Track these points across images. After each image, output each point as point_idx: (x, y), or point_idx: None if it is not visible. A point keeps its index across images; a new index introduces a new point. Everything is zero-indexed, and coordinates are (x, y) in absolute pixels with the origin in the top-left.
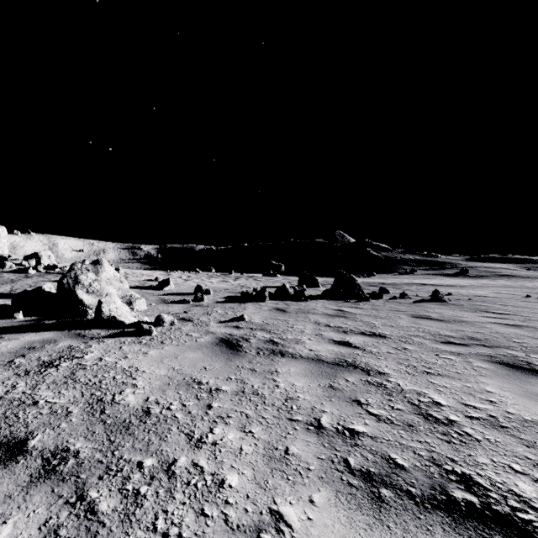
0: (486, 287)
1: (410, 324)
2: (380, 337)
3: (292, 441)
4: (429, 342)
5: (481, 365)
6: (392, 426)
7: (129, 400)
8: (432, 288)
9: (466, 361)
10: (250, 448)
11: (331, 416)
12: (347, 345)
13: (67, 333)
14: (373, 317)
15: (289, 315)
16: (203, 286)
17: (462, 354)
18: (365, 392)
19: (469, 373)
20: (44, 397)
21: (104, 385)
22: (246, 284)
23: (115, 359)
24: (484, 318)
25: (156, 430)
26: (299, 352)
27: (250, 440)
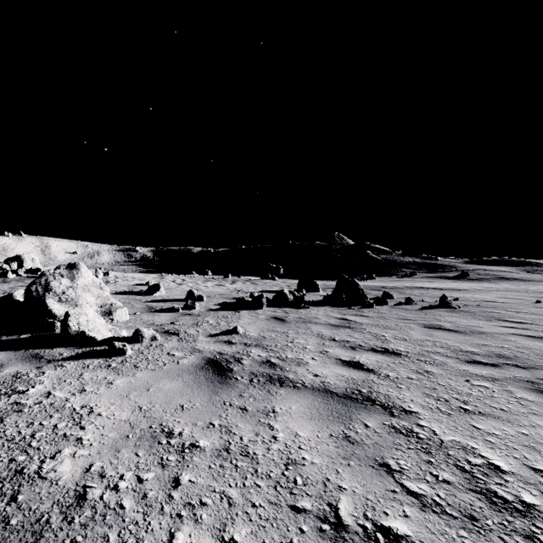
0: (491, 291)
1: (424, 336)
2: (394, 355)
3: None
4: (452, 362)
5: (526, 396)
6: (445, 520)
7: (62, 471)
8: (436, 292)
9: (505, 391)
10: None
11: (353, 499)
12: (358, 368)
13: (22, 353)
14: (382, 327)
15: (289, 326)
16: (195, 291)
17: (497, 379)
18: (393, 448)
19: (517, 410)
20: None
21: (36, 441)
22: (243, 288)
23: (68, 393)
24: (503, 328)
25: (83, 541)
26: (302, 379)
27: None
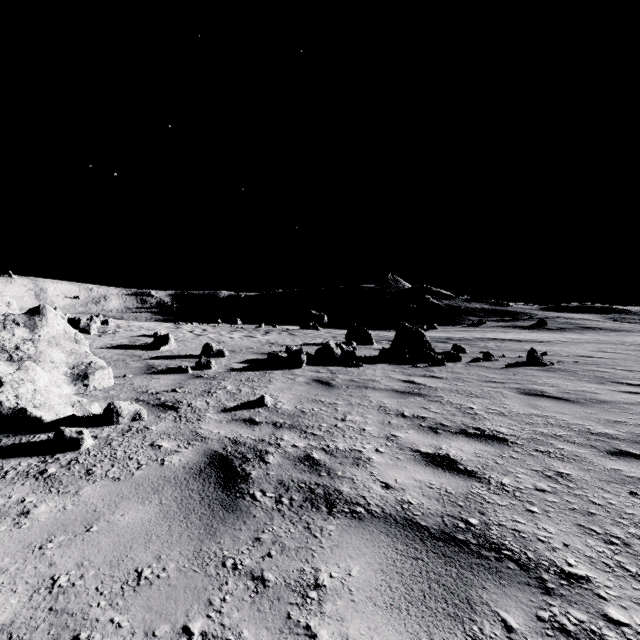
0: (581, 344)
1: (527, 408)
2: (498, 442)
3: None
4: (589, 453)
5: None
6: None
7: None
8: (515, 345)
9: None
10: None
11: None
12: (451, 468)
13: None
14: (464, 394)
15: (337, 393)
16: (213, 345)
17: None
18: None
19: None
20: None
21: None
22: (278, 340)
23: None
24: (626, 394)
25: None
26: (364, 495)
27: None
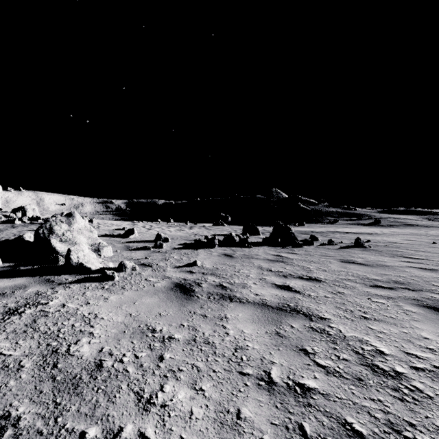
0: (397, 235)
1: (340, 268)
2: (316, 281)
3: (243, 401)
4: (359, 286)
5: (411, 309)
6: (341, 380)
7: (84, 351)
8: (353, 236)
9: (396, 305)
10: (201, 411)
11: (281, 368)
12: (288, 290)
13: (38, 279)
14: (308, 262)
15: (236, 260)
16: (162, 234)
17: (391, 298)
18: (310, 340)
19: (402, 318)
20: (1, 348)
21: (62, 334)
22: (199, 232)
23: (77, 305)
24: (402, 262)
25: (106, 389)
26: (246, 297)
27: (200, 401)
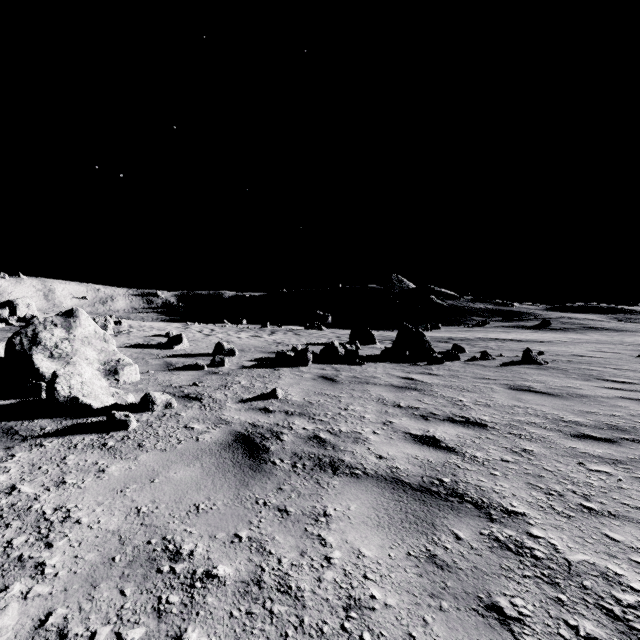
0: (580, 344)
1: (512, 401)
2: (479, 427)
3: None
4: (554, 436)
5: None
6: None
7: (2, 626)
8: (515, 345)
9: (635, 479)
10: None
11: None
12: (435, 445)
13: None
14: (457, 389)
15: (341, 388)
16: (225, 344)
17: (619, 461)
18: (502, 577)
19: None
20: None
21: None
22: (284, 340)
23: (39, 488)
24: (606, 390)
25: None
26: (362, 462)
27: None
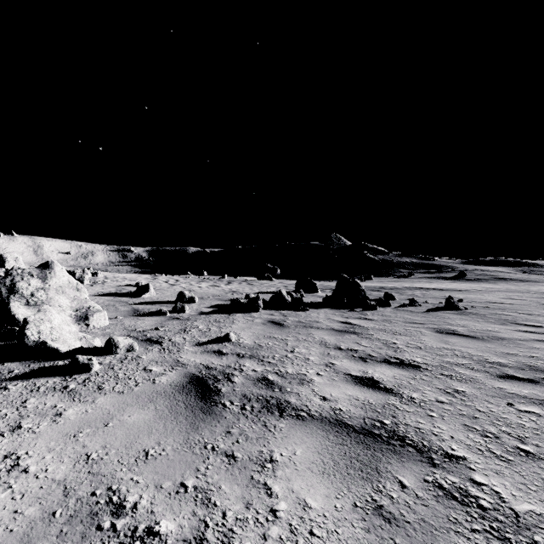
0: (493, 292)
1: (440, 343)
2: (412, 368)
3: None
4: (482, 377)
5: None
6: None
7: None
8: (437, 293)
9: None
10: None
11: None
12: (374, 387)
13: None
14: (390, 333)
15: (287, 331)
16: (186, 293)
17: None
18: (451, 531)
19: None
20: None
21: None
22: (239, 289)
23: None
24: (522, 333)
25: None
26: (307, 404)
27: None
